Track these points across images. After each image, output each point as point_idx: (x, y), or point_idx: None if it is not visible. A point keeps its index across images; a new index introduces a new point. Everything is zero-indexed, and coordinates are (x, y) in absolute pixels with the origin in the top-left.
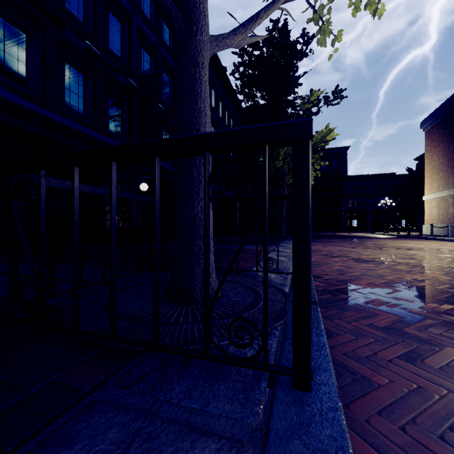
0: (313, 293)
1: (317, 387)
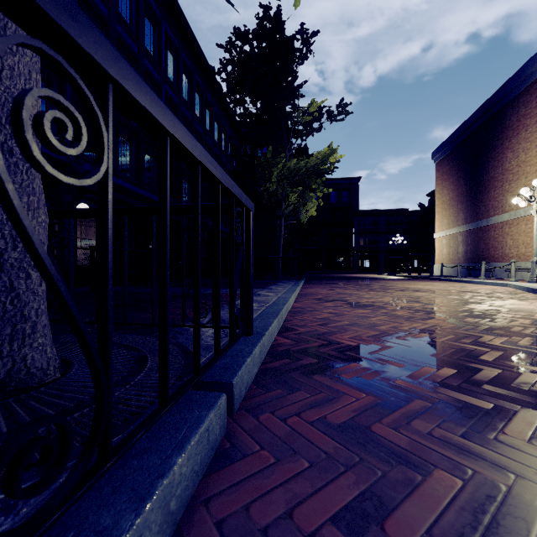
0: (242, 363)
1: None
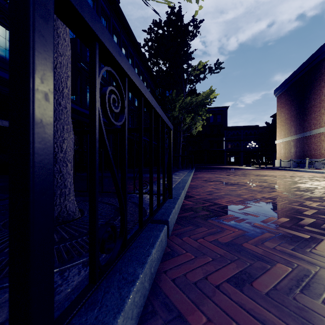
0: (171, 212)
1: None
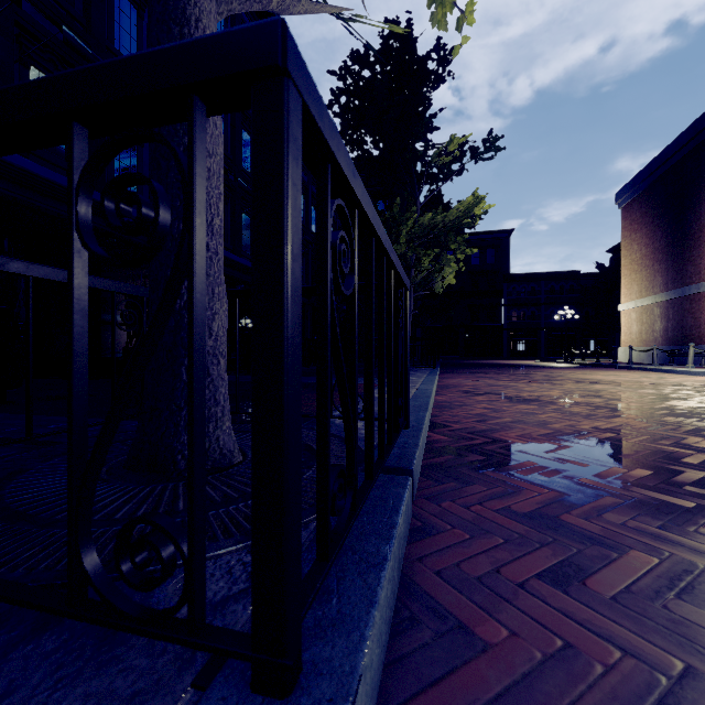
0: (413, 453)
1: (310, 683)
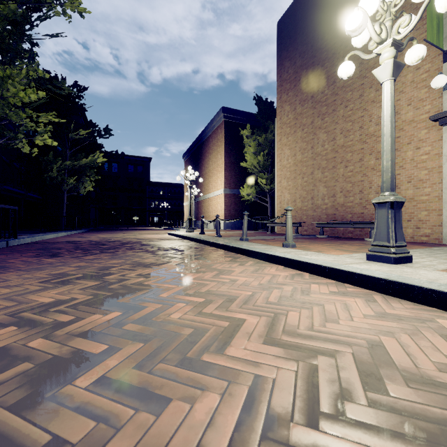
0: (11, 240)
1: None
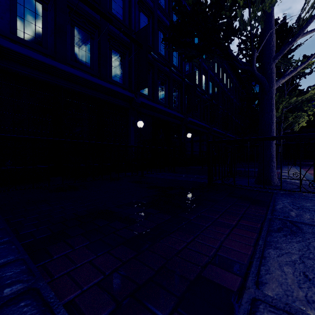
0: None
1: None
